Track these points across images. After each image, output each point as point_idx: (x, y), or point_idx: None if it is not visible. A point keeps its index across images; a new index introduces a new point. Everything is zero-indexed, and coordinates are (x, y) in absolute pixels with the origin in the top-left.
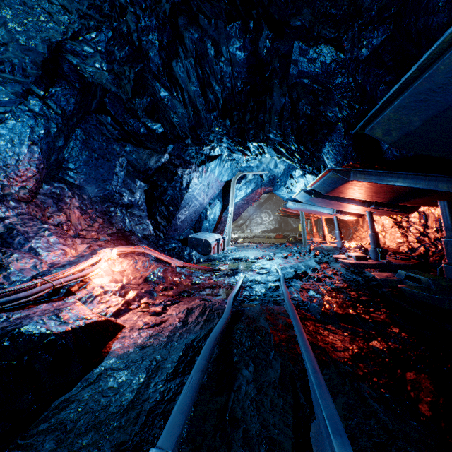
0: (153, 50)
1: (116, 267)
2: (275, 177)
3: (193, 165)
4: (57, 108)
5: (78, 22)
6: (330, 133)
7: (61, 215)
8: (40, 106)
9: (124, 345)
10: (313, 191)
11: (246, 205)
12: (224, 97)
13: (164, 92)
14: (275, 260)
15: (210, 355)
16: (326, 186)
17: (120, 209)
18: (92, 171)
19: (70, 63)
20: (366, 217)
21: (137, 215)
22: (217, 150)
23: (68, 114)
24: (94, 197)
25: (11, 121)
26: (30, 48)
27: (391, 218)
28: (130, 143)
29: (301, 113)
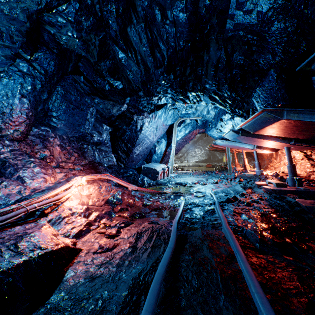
0: (112, 18)
1: (84, 191)
2: (207, 121)
3: (145, 113)
4: (41, 69)
5: None
6: (261, 79)
7: (45, 151)
8: (27, 68)
9: (76, 274)
10: (241, 130)
11: (184, 142)
12: (168, 55)
13: (122, 54)
14: (208, 185)
15: (155, 303)
16: (256, 126)
17: (91, 146)
18: (70, 118)
19: (49, 33)
20: (279, 151)
21: (104, 151)
22: (163, 100)
23: (49, 74)
24: (71, 137)
25: (5, 79)
26: (13, 17)
27: (302, 152)
28: (98, 96)
29: (234, 63)
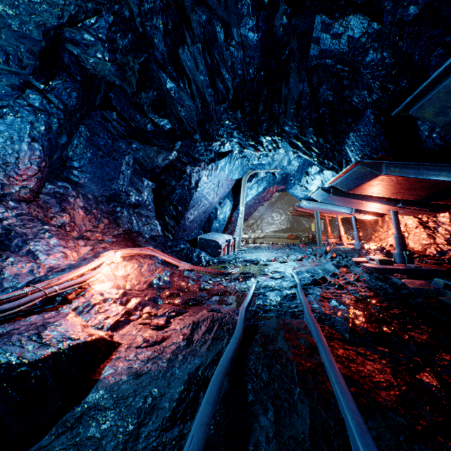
0: (158, 36)
1: (119, 271)
2: (288, 175)
3: (202, 163)
4: (58, 103)
5: (74, 3)
6: (355, 122)
7: (64, 216)
8: (40, 101)
9: (117, 371)
10: (332, 188)
11: (257, 204)
12: (234, 87)
13: (171, 84)
14: (289, 262)
15: (217, 396)
16: (350, 183)
17: (127, 209)
18: (98, 169)
19: (71, 54)
20: (386, 216)
21: (144, 215)
22: (228, 146)
23: (70, 110)
24: (99, 197)
25: (10, 116)
26: (24, 35)
27: (416, 218)
28: (136, 140)
29: (321, 100)
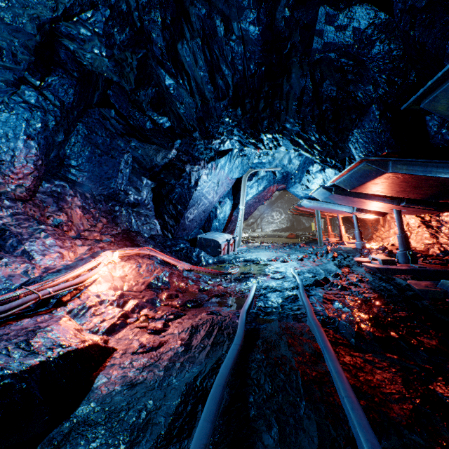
0: (156, 30)
1: (116, 271)
2: (289, 174)
3: (201, 161)
4: (55, 99)
5: None
6: (360, 118)
7: (61, 215)
8: (36, 98)
9: (110, 380)
10: (334, 187)
11: (257, 203)
12: (235, 83)
13: (170, 80)
14: (290, 262)
15: (217, 411)
16: (354, 181)
17: (125, 208)
18: (96, 168)
19: (68, 50)
20: (387, 215)
21: (144, 215)
22: (228, 144)
23: (67, 107)
24: (98, 195)
25: (4, 113)
26: (18, 28)
27: (418, 217)
28: (135, 138)
29: (324, 96)
